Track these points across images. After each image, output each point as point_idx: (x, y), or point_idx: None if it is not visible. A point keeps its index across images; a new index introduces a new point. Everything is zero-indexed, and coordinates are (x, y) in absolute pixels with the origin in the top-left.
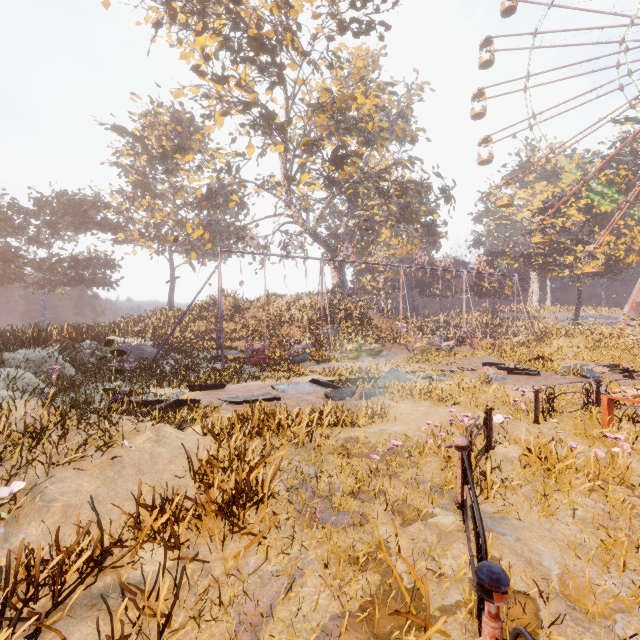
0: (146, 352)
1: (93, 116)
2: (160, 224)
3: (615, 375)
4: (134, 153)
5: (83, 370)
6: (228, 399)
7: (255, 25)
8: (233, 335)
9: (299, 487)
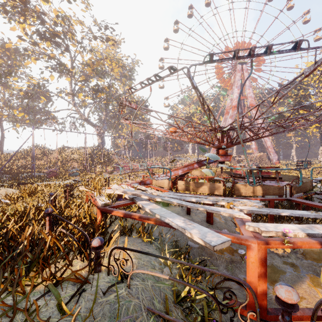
0: None
1: None
2: None
3: None
4: None
5: None
6: None
7: (53, 25)
8: (42, 166)
9: None
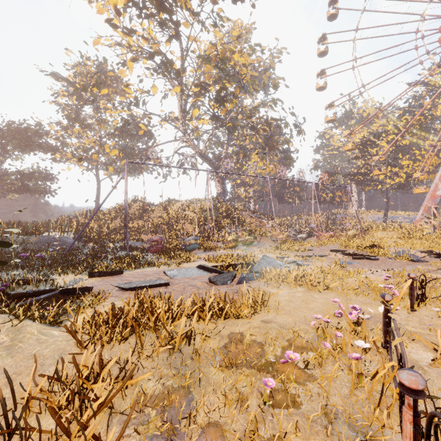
0: (67, 243)
1: (35, 65)
2: (88, 147)
3: (433, 259)
4: (68, 94)
5: (2, 259)
6: (121, 285)
7: None
8: (141, 230)
9: (164, 437)
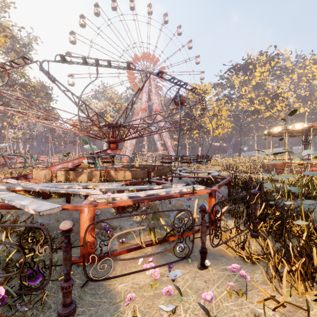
0: None
1: None
2: None
3: None
4: None
5: None
6: None
7: None
8: None
9: None
